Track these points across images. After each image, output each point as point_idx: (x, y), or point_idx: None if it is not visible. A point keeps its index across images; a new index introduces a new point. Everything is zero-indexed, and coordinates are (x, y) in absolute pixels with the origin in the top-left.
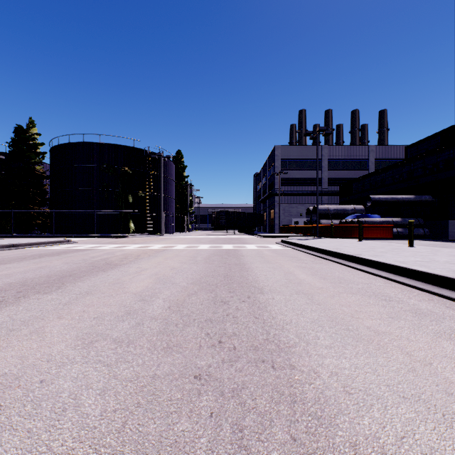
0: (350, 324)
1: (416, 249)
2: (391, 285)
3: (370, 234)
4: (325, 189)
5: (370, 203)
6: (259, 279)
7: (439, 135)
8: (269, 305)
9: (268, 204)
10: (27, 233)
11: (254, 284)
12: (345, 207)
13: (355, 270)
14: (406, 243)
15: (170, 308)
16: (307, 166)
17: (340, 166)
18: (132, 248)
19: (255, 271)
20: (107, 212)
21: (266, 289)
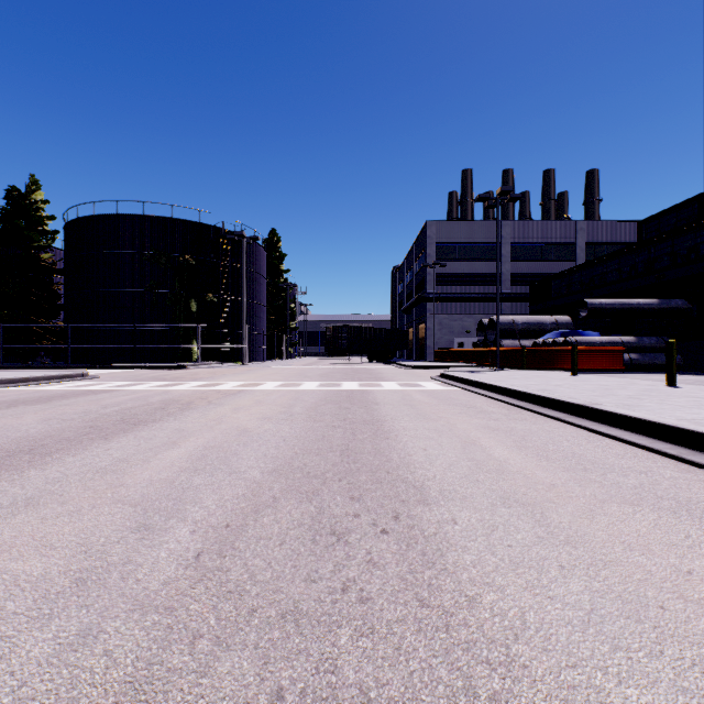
0: (698, 636)
1: (688, 392)
2: (698, 477)
3: (587, 363)
4: (507, 291)
5: (585, 312)
6: (413, 460)
7: (697, 201)
8: (448, 546)
9: (415, 315)
10: (27, 361)
11: (404, 475)
12: (542, 319)
13: (597, 436)
14: (651, 379)
15: (198, 561)
16: (478, 255)
17: (530, 255)
18: (186, 388)
19: (403, 440)
20: (156, 328)
21: (432, 490)
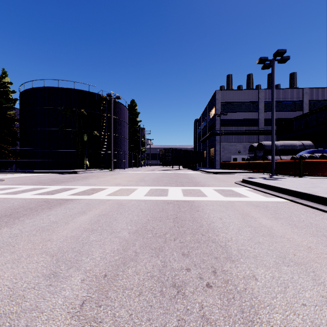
0: None
1: None
2: None
3: None
4: (262, 129)
5: None
6: None
7: None
8: None
9: (208, 143)
10: None
11: None
12: (293, 143)
13: None
14: None
15: None
16: (245, 108)
17: (275, 108)
18: (27, 196)
19: None
20: (65, 150)
21: None
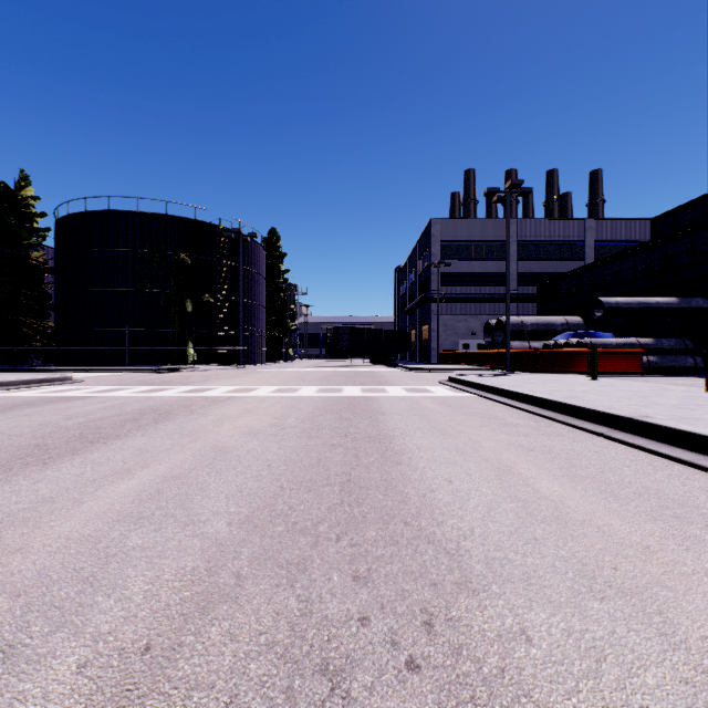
0: None
1: None
2: None
3: (603, 366)
4: (514, 291)
5: (600, 312)
6: (437, 501)
7: None
8: None
9: (418, 316)
10: (16, 364)
11: (428, 528)
12: (552, 319)
13: (660, 460)
14: (678, 383)
15: None
16: (483, 254)
17: (537, 254)
18: (171, 394)
19: (419, 465)
20: (150, 329)
21: (474, 560)
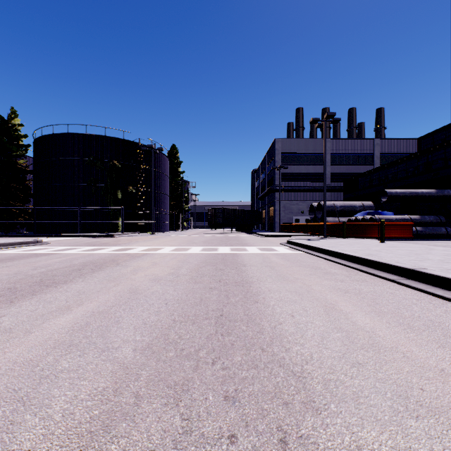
0: None
1: None
2: None
3: (387, 233)
4: (328, 185)
5: (385, 199)
6: (284, 331)
7: None
8: None
9: (267, 201)
10: (8, 232)
11: (279, 354)
12: (353, 203)
13: (437, 299)
14: (437, 245)
15: None
16: (309, 161)
17: (343, 161)
18: (105, 252)
19: (270, 303)
20: (94, 209)
21: (315, 381)
